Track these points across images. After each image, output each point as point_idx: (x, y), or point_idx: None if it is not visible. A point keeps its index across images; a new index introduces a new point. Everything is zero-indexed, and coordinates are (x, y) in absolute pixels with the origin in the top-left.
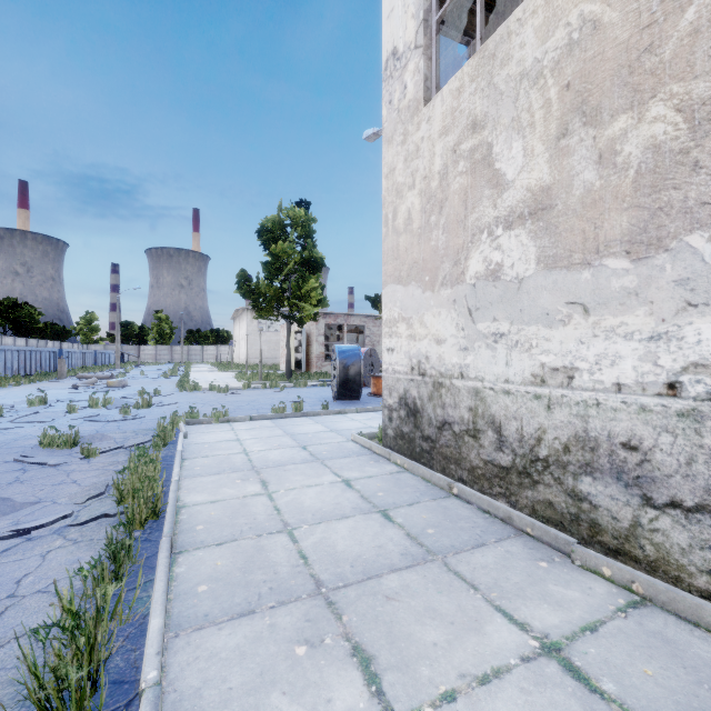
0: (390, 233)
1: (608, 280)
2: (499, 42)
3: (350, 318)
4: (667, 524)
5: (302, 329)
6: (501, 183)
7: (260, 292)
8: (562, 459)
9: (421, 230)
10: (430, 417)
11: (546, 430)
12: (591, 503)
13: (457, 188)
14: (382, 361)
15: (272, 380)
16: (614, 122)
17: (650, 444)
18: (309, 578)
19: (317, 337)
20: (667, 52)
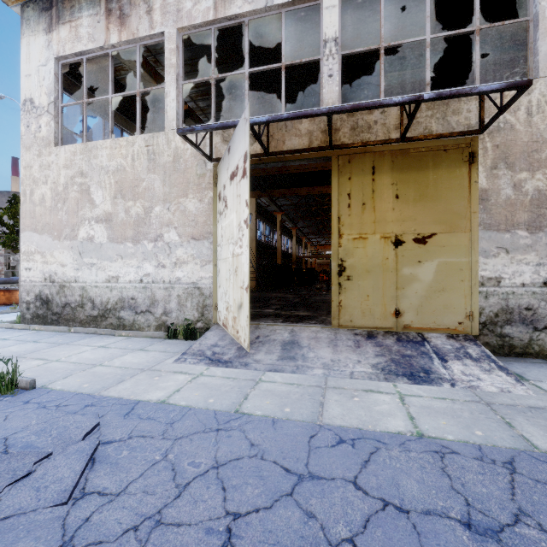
0: (28, 202)
1: (128, 249)
2: (93, 147)
3: None
4: (140, 318)
5: None
6: (94, 204)
7: None
8: (115, 307)
9: (52, 208)
10: (58, 302)
11: (110, 298)
12: (124, 319)
13: (73, 196)
14: (21, 276)
15: None
16: (129, 202)
17: (137, 297)
18: (5, 357)
19: None
20: (140, 190)
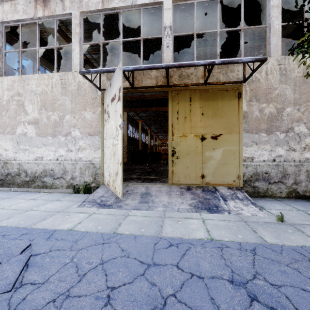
0: None
1: (49, 140)
2: (26, 78)
3: None
4: (57, 181)
5: None
6: (27, 113)
7: None
8: (41, 175)
9: None
10: (2, 173)
11: (37, 170)
12: (46, 182)
13: (13, 108)
14: None
15: None
16: (50, 112)
17: (55, 169)
18: None
19: None
20: (57, 105)
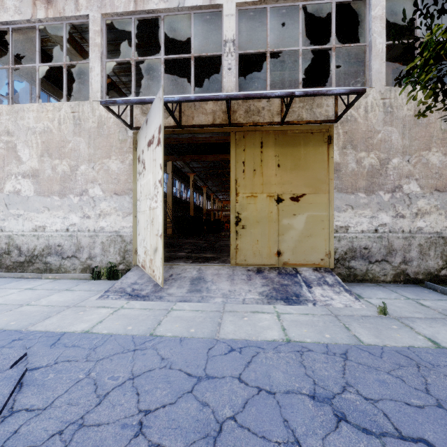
0: None
1: (54, 202)
2: (20, 109)
3: None
4: (67, 262)
5: None
6: (21, 161)
7: None
8: (42, 253)
9: None
10: None
11: (37, 246)
12: (50, 264)
13: None
14: None
15: None
16: (56, 160)
17: (63, 244)
18: None
19: None
20: (67, 150)
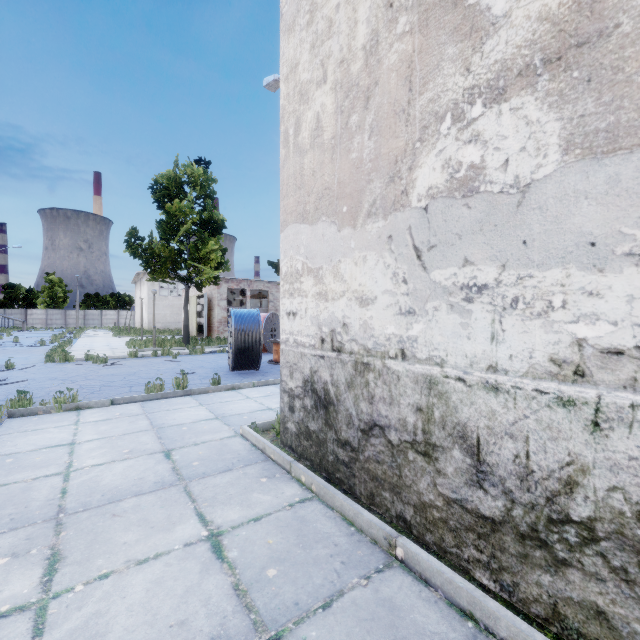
0: (291, 154)
1: None
2: None
3: (253, 283)
4: None
5: (204, 293)
6: (481, 26)
7: (153, 252)
8: (634, 533)
9: (336, 140)
10: (349, 413)
11: (587, 468)
12: None
13: (394, 60)
14: (281, 329)
15: (164, 347)
16: None
17: None
18: None
19: (219, 301)
20: None
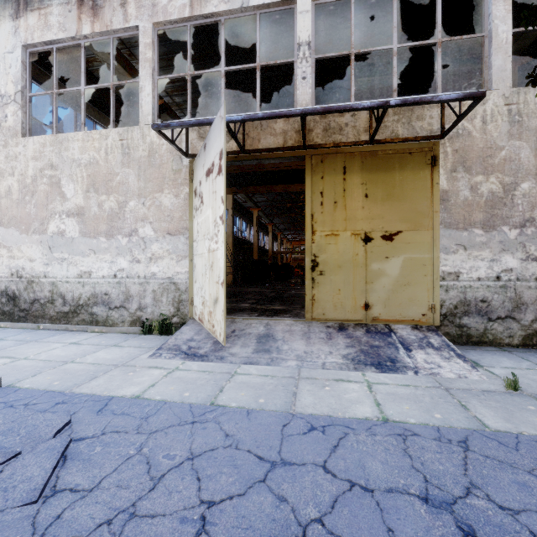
0: None
1: (101, 244)
2: (64, 139)
3: None
4: (114, 313)
5: None
6: (65, 197)
7: None
8: (88, 303)
9: (19, 201)
10: (26, 298)
11: (82, 294)
12: (96, 315)
13: (43, 189)
14: None
15: None
16: (103, 196)
17: (111, 292)
18: None
19: None
20: (114, 184)
